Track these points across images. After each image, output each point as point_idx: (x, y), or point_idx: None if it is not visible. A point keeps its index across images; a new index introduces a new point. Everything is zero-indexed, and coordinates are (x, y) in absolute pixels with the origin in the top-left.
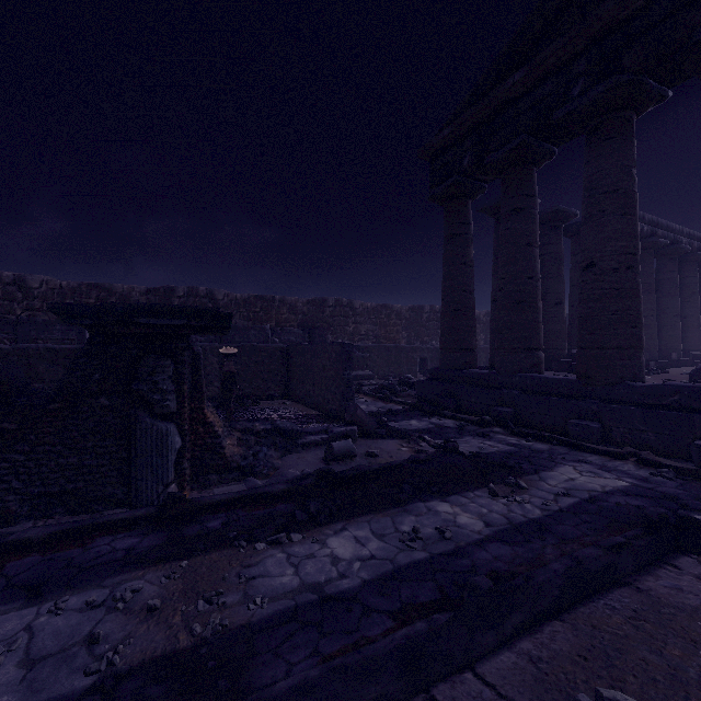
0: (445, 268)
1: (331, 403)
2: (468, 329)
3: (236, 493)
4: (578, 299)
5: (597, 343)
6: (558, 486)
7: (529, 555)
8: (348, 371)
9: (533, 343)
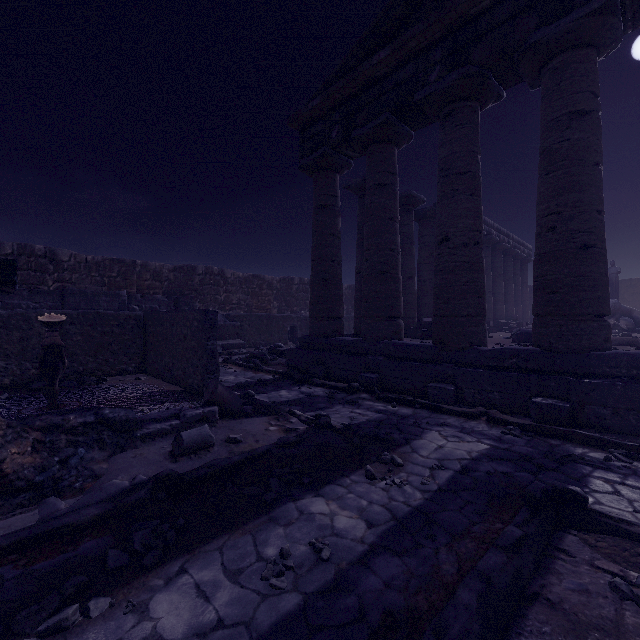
0: (314, 238)
1: (192, 377)
2: (336, 298)
3: (5, 538)
4: (435, 271)
5: (451, 311)
6: (430, 457)
7: (424, 570)
8: (212, 341)
9: (395, 311)
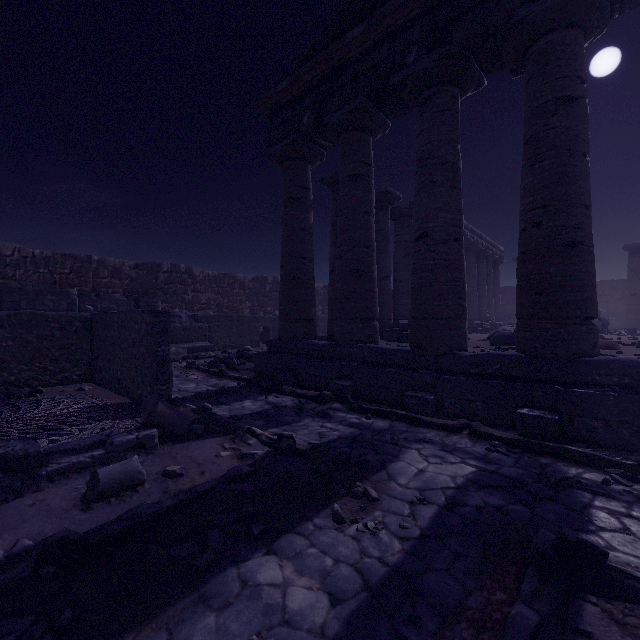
0: (284, 233)
1: (141, 388)
2: (307, 298)
3: None
4: (412, 269)
5: (430, 313)
6: (410, 486)
7: None
8: (163, 347)
9: (370, 313)
